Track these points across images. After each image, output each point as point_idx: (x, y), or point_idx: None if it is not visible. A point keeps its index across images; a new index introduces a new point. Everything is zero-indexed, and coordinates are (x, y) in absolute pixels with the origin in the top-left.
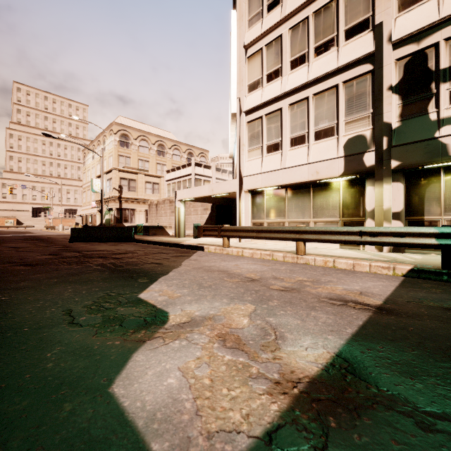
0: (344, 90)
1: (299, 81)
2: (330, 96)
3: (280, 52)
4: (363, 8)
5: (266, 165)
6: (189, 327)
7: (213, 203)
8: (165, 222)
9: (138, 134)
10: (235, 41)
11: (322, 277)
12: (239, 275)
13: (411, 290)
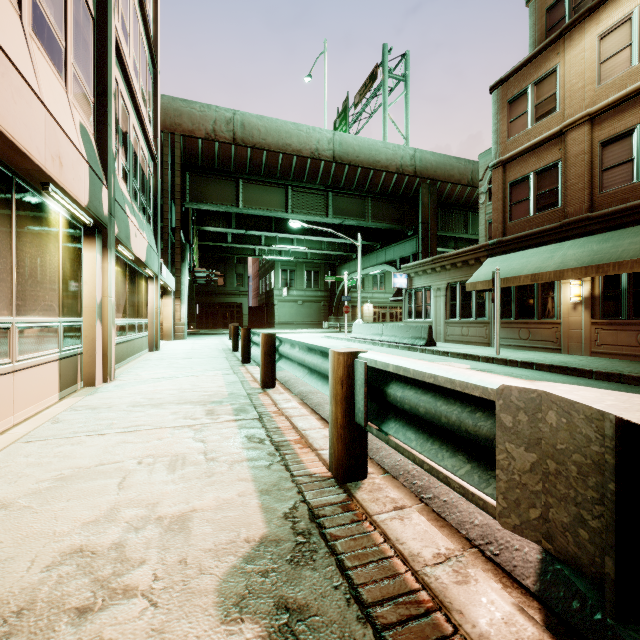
0: None
1: None
2: None
3: None
4: None
5: None
6: None
7: None
8: None
9: None
10: None
11: None
12: None
13: None
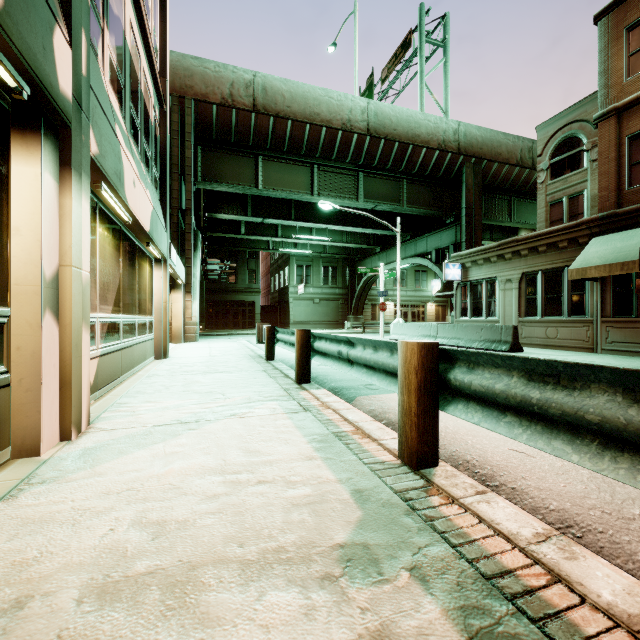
0: None
1: None
2: None
3: None
4: None
5: None
6: None
7: None
8: None
9: None
10: None
11: None
12: None
13: None
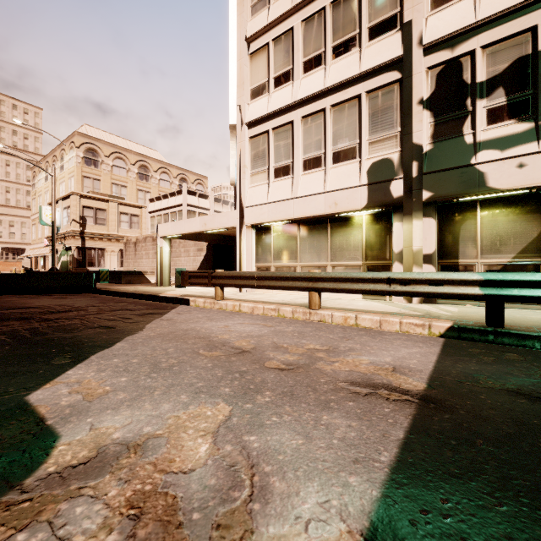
0: (367, 102)
1: (314, 87)
2: (351, 109)
3: (290, 50)
4: (390, 2)
5: (273, 193)
6: (79, 478)
7: (209, 241)
8: (146, 266)
9: (111, 150)
10: (234, 32)
11: (341, 343)
12: (225, 344)
13: (458, 360)
